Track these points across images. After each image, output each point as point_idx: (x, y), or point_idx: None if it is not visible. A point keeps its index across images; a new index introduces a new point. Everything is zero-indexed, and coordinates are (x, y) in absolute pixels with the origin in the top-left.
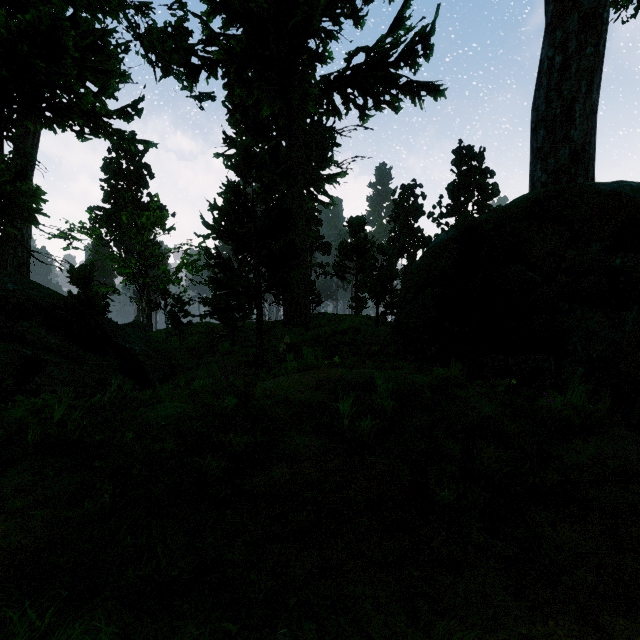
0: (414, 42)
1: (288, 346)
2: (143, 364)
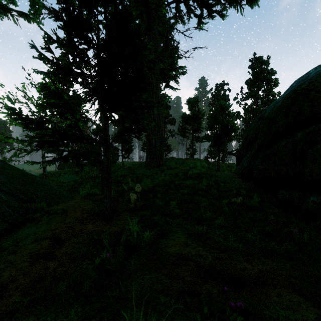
0: None
1: (142, 191)
2: None
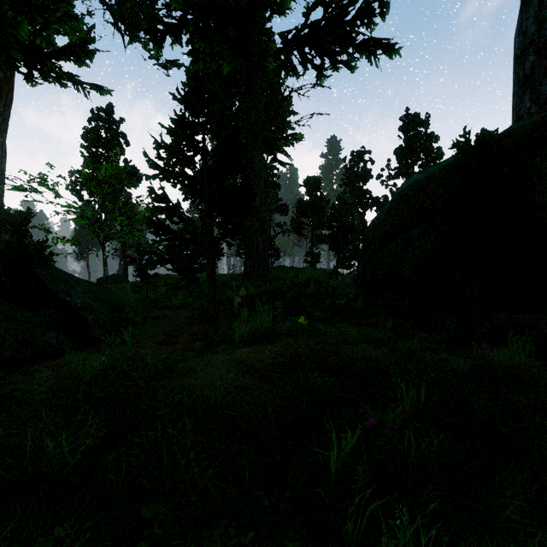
0: None
1: (245, 299)
2: (85, 319)
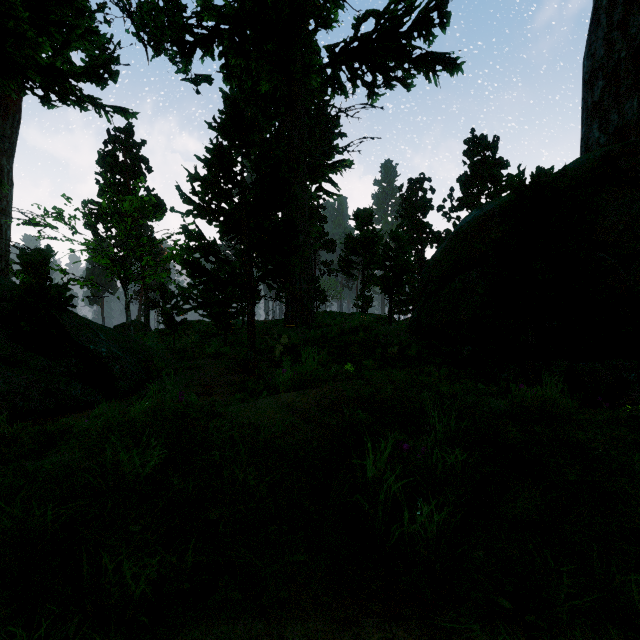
0: (429, 8)
1: (287, 348)
2: (110, 369)
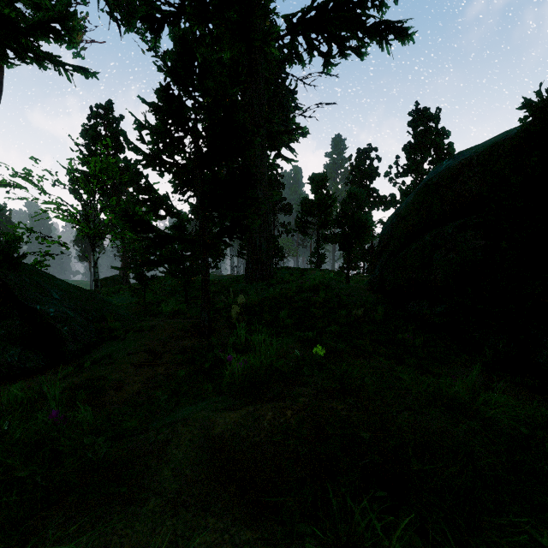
0: None
1: (244, 306)
2: (58, 331)
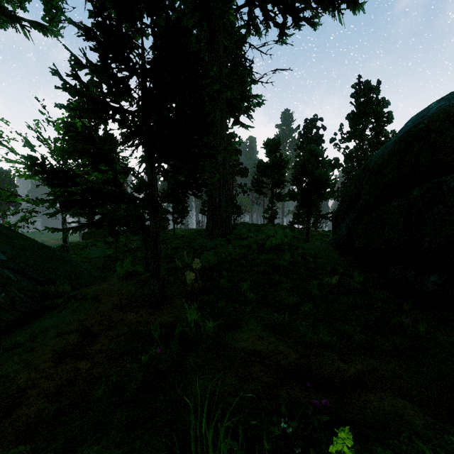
0: None
1: (202, 268)
2: None
